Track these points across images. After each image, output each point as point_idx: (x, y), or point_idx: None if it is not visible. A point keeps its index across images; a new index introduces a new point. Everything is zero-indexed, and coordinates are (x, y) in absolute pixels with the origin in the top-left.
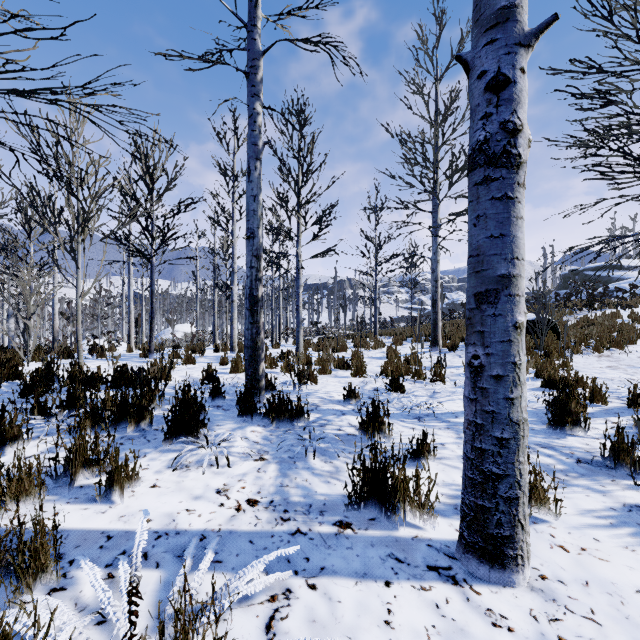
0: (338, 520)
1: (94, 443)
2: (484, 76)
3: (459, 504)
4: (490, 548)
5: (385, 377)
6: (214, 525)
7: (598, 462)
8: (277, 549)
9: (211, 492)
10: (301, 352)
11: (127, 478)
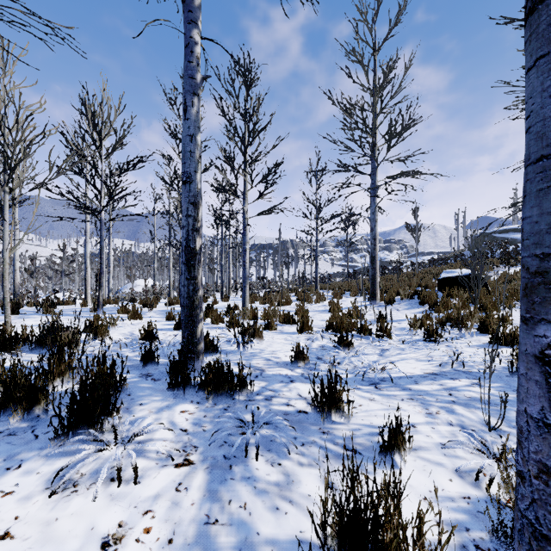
0: None
1: None
2: None
3: (467, 543)
4: None
5: (331, 332)
6: None
7: None
8: None
9: (93, 546)
10: (247, 307)
11: None
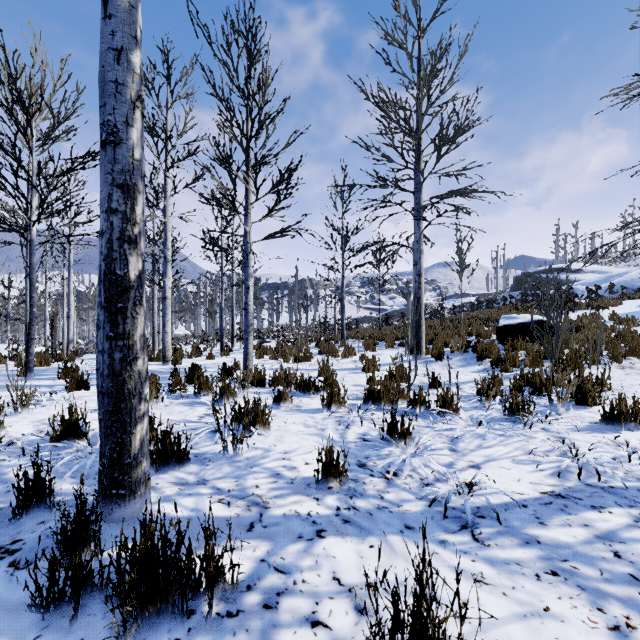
0: None
1: None
2: None
3: None
4: None
5: (371, 408)
6: None
7: None
8: None
9: None
10: (250, 367)
11: None
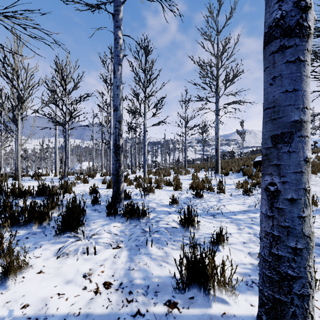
0: (167, 300)
1: None
2: None
3: (248, 280)
4: None
5: (192, 190)
6: (75, 309)
7: None
8: None
9: (79, 276)
10: (146, 176)
11: (19, 268)
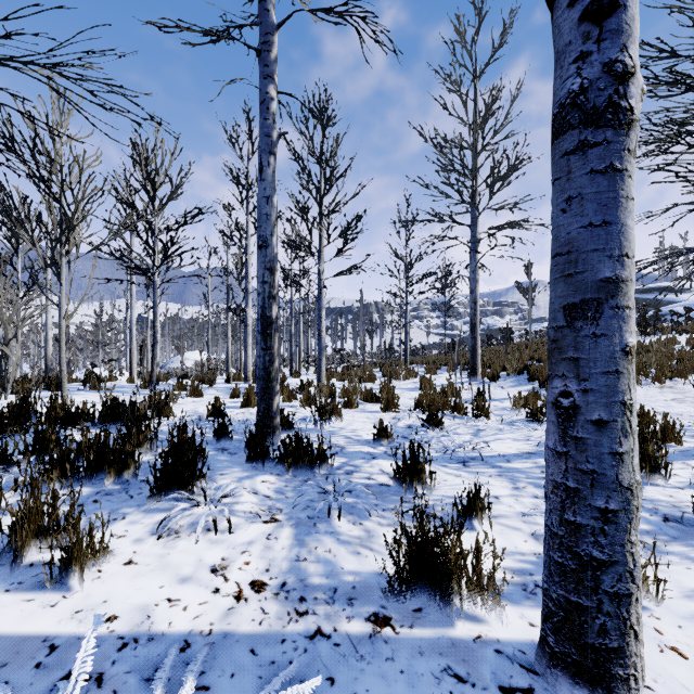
0: (372, 612)
1: (52, 505)
2: (579, 1)
3: (528, 583)
4: (590, 664)
5: (420, 412)
6: (203, 624)
7: (690, 520)
8: (289, 664)
9: (204, 571)
10: (323, 383)
11: (92, 553)
